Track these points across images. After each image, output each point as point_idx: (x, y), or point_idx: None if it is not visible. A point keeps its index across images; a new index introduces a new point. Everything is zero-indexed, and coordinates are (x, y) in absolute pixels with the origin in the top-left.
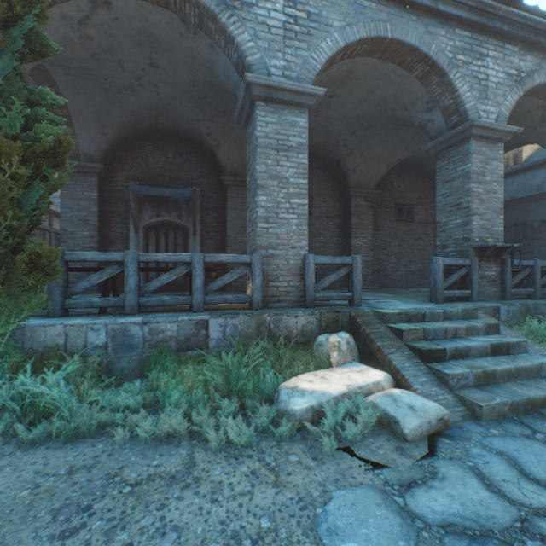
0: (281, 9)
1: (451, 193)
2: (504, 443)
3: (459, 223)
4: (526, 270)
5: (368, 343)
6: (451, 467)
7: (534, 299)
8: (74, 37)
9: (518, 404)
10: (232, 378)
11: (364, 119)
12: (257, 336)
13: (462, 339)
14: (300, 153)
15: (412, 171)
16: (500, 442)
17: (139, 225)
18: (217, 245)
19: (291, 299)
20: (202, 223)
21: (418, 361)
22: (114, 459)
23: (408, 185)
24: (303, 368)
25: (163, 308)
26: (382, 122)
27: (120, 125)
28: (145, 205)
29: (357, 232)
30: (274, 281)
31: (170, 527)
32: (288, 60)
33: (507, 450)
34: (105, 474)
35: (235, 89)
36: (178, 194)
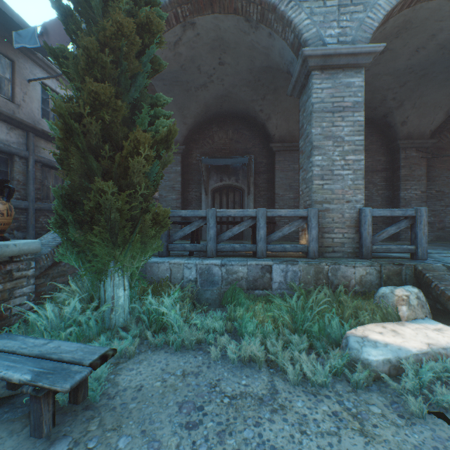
0: None
1: None
2: None
3: None
4: None
5: (442, 300)
6: None
7: None
8: (171, 56)
9: None
10: (297, 318)
11: (419, 68)
12: (315, 282)
13: None
14: (355, 112)
15: None
16: None
17: (208, 189)
18: (267, 202)
19: (346, 249)
20: (254, 184)
21: None
22: (212, 371)
23: None
24: (368, 319)
25: (231, 253)
26: (442, 66)
27: (196, 115)
28: (212, 173)
29: (406, 184)
30: (328, 232)
31: (268, 446)
32: (343, 26)
33: None
34: (207, 383)
35: (289, 66)
36: (237, 163)
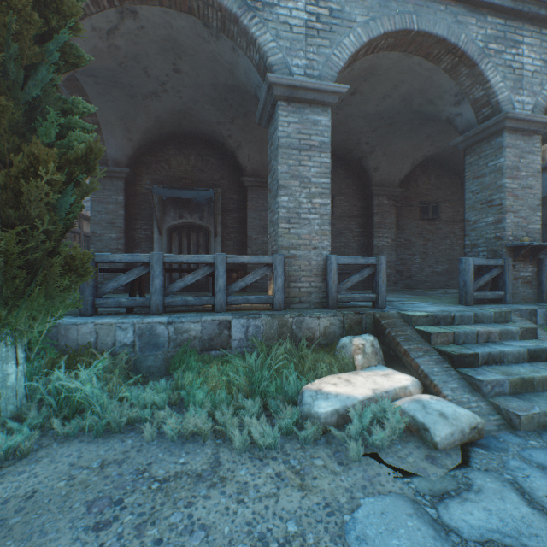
0: (303, 8)
1: (482, 189)
2: (546, 456)
3: (491, 221)
4: None
5: (393, 346)
6: (487, 480)
7: None
8: (103, 48)
9: None
10: (255, 379)
11: (388, 116)
12: (279, 337)
13: (496, 344)
14: (322, 153)
15: (438, 168)
16: (541, 455)
17: (162, 227)
18: (238, 246)
19: (313, 300)
20: (223, 224)
21: (448, 366)
22: (143, 455)
23: (433, 182)
24: (326, 371)
25: (186, 308)
26: (407, 117)
27: (145, 130)
28: (168, 207)
29: (379, 232)
30: (295, 281)
31: (197, 525)
32: (310, 58)
33: None
34: (134, 470)
35: (257, 90)
36: (200, 196)
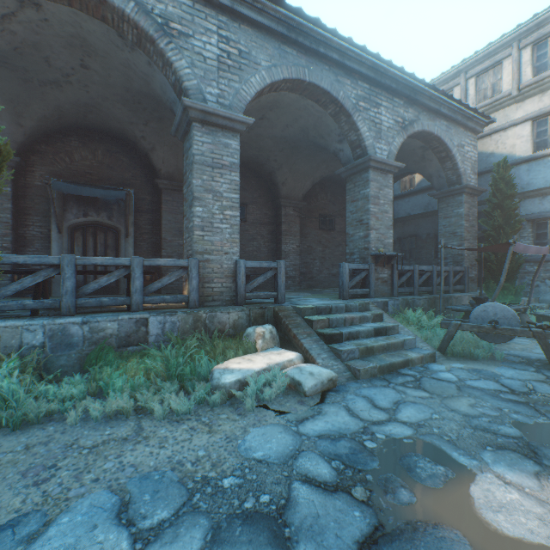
0: (216, 44)
1: (357, 211)
2: (369, 391)
3: (362, 235)
4: (409, 273)
5: (287, 332)
6: (332, 407)
7: (414, 295)
8: None
9: (384, 367)
10: (172, 366)
11: (291, 140)
12: (194, 331)
13: (356, 326)
14: (233, 172)
15: (333, 187)
16: (366, 390)
17: (63, 225)
18: (152, 247)
19: (225, 298)
20: (135, 224)
21: (323, 343)
22: (68, 435)
23: (330, 198)
24: (233, 354)
25: (99, 309)
26: (306, 144)
27: (41, 118)
28: (70, 203)
29: (286, 238)
30: (209, 282)
31: (128, 466)
32: (222, 89)
33: (369, 394)
34: (62, 445)
35: (173, 105)
36: (110, 196)
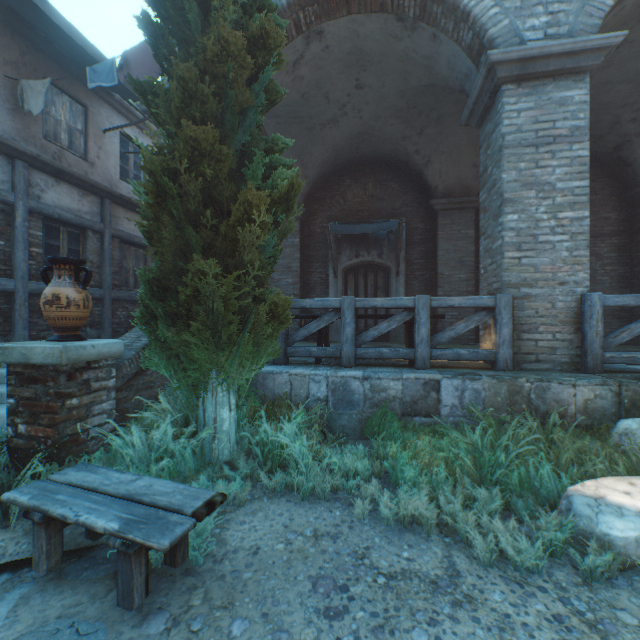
0: None
1: None
2: None
3: None
4: None
5: None
6: None
7: None
8: (288, 82)
9: None
10: (483, 462)
11: None
12: (508, 408)
13: None
14: (574, 143)
15: None
16: None
17: (337, 268)
18: (424, 286)
19: (558, 358)
20: (405, 260)
21: None
22: (356, 534)
23: None
24: (602, 469)
25: (376, 361)
26: None
27: (321, 164)
28: (343, 246)
29: None
30: (529, 332)
31: None
32: (553, 11)
33: None
34: (351, 551)
35: (463, 81)
36: (382, 229)
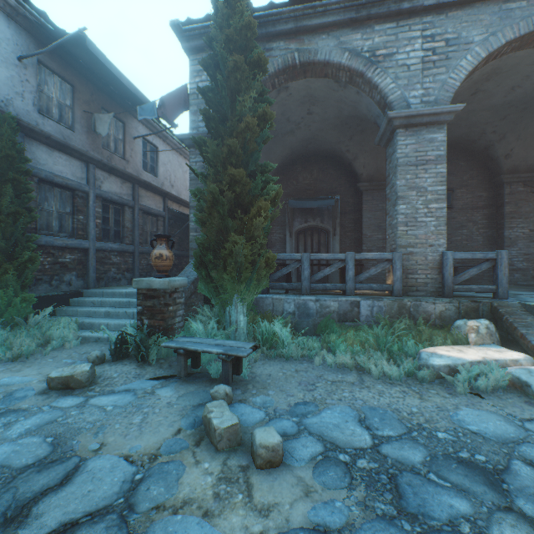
0: (419, 47)
1: None
2: None
3: None
4: None
5: (510, 331)
6: None
7: None
8: None
9: None
10: (381, 341)
11: (519, 102)
12: (398, 316)
13: None
14: (438, 164)
15: None
16: None
17: (292, 230)
18: (353, 243)
19: (428, 289)
20: (340, 225)
21: None
22: (316, 370)
23: None
24: (440, 342)
25: (322, 292)
26: None
27: (281, 158)
28: (296, 214)
29: (511, 222)
30: (412, 274)
31: (358, 399)
32: (426, 87)
33: None
34: (314, 375)
35: (376, 118)
36: (324, 205)
